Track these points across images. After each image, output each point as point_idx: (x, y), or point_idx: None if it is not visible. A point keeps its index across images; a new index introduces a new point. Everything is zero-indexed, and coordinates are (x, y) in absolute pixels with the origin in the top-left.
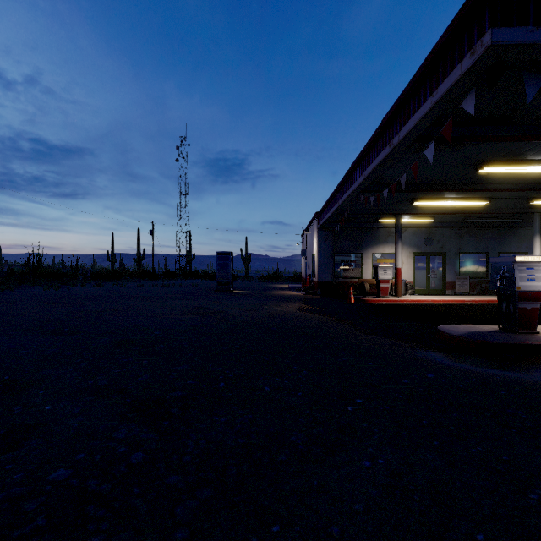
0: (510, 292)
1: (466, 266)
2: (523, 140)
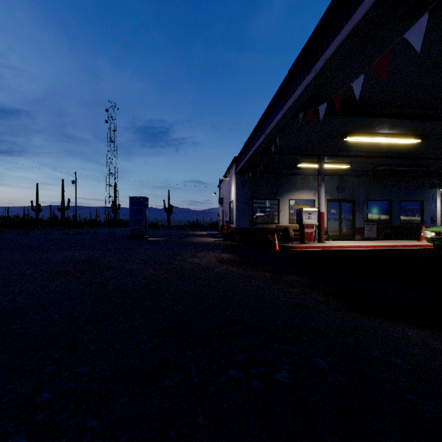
0: None
1: (372, 213)
2: None
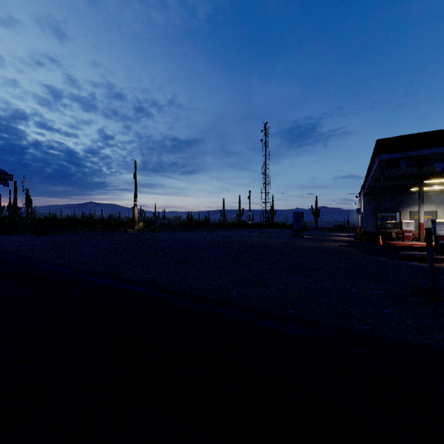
0: (436, 236)
1: None
2: None
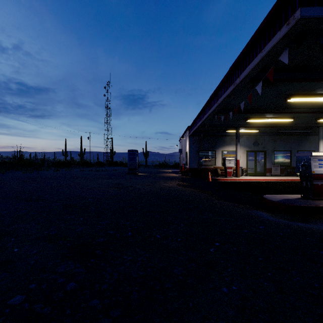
0: (308, 174)
1: (278, 159)
2: (316, 81)
